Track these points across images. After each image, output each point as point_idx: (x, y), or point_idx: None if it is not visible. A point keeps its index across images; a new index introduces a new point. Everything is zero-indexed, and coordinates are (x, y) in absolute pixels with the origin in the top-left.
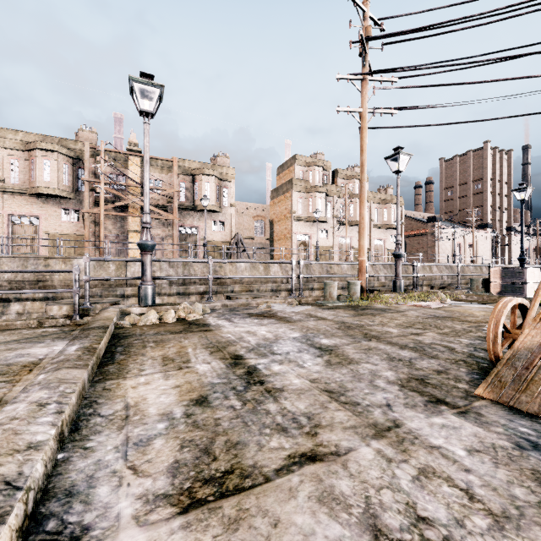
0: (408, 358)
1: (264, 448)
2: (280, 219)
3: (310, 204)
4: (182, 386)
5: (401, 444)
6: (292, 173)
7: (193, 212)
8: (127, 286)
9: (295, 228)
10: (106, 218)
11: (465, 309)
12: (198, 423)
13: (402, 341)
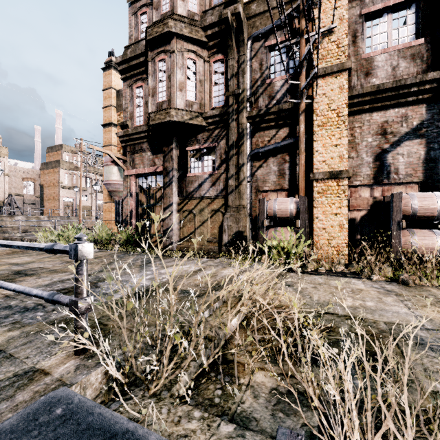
0: None
1: None
2: (49, 185)
3: (74, 179)
4: None
5: None
6: (59, 156)
7: None
8: None
9: (62, 193)
10: None
11: None
12: None
13: None
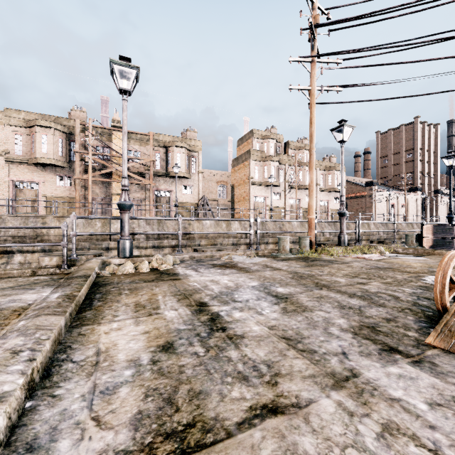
0: (358, 306)
1: (225, 398)
2: (239, 184)
3: (265, 171)
4: (150, 332)
5: (361, 395)
6: (249, 145)
7: (166, 178)
8: (111, 241)
9: (252, 191)
10: (94, 183)
11: (403, 261)
12: (163, 370)
13: (350, 290)
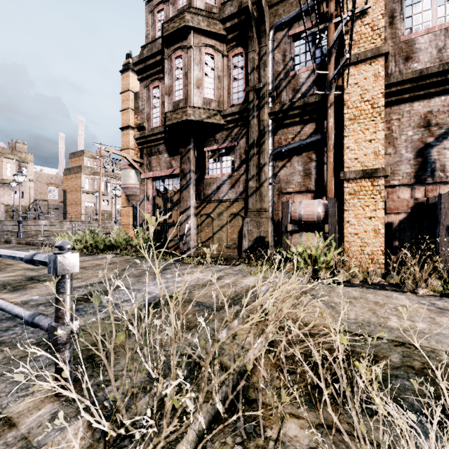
0: None
1: None
2: (72, 190)
3: (95, 184)
4: None
5: None
6: (81, 161)
7: None
8: None
9: (84, 198)
10: None
11: None
12: None
13: None
